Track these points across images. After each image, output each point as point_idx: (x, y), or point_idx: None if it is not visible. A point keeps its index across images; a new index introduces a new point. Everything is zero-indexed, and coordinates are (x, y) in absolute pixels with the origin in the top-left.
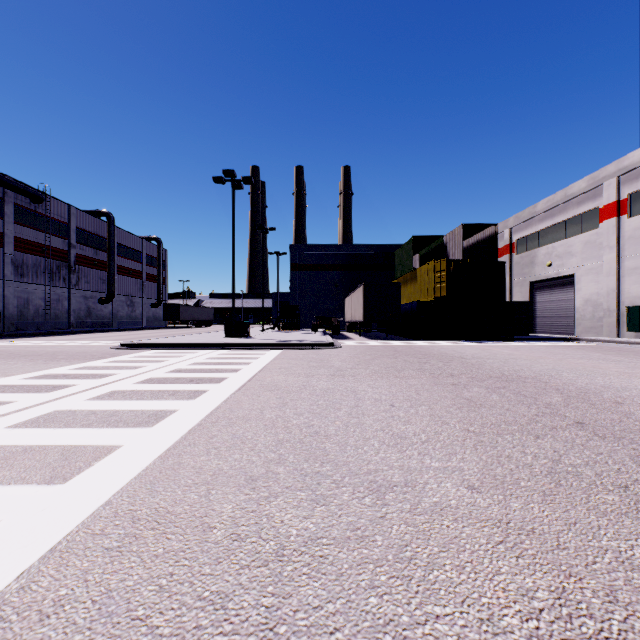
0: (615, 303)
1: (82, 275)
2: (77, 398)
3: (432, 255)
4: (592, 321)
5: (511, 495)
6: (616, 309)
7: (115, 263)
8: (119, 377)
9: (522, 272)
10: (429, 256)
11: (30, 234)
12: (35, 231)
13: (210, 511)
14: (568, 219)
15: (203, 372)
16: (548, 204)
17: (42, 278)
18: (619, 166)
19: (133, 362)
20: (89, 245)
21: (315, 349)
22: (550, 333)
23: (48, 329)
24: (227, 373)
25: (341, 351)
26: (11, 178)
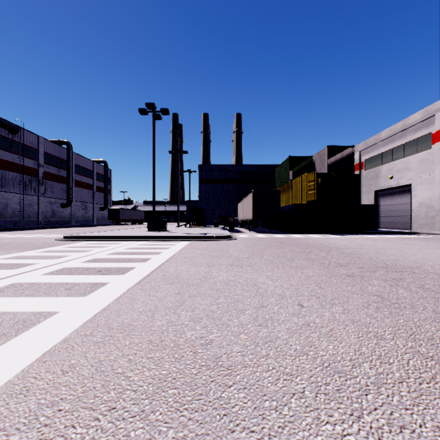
0: None
1: (48, 187)
2: None
3: (303, 171)
4: (426, 219)
5: None
6: None
7: (73, 178)
8: (35, 267)
9: (369, 183)
10: (300, 171)
11: (8, 156)
12: (12, 154)
13: None
14: (406, 143)
15: (115, 262)
16: (390, 132)
17: (17, 188)
18: None
19: (62, 252)
20: (53, 165)
21: (216, 240)
22: (391, 228)
23: (22, 225)
24: (136, 263)
25: (237, 242)
26: None
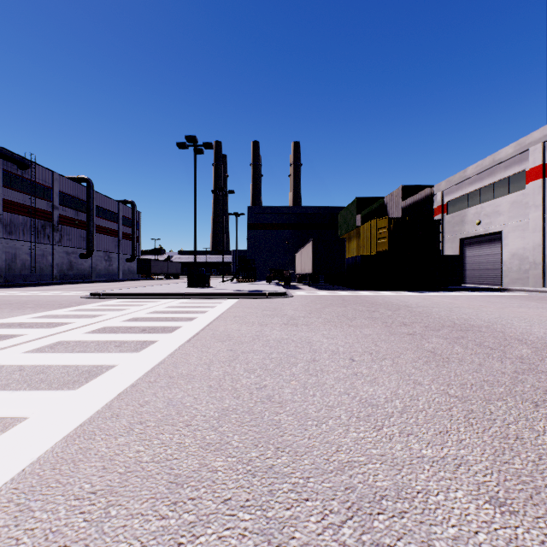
0: (540, 257)
1: (64, 233)
2: (15, 350)
3: (373, 215)
4: (518, 273)
5: None
6: (541, 262)
7: (94, 223)
8: (73, 326)
9: (453, 230)
10: (370, 216)
11: (17, 197)
12: (22, 194)
13: None
14: (496, 182)
15: (158, 321)
16: (477, 169)
17: (28, 236)
18: (544, 132)
19: (95, 311)
20: (71, 207)
21: (269, 298)
22: (479, 284)
23: (34, 281)
24: (182, 322)
25: (293, 300)
26: None
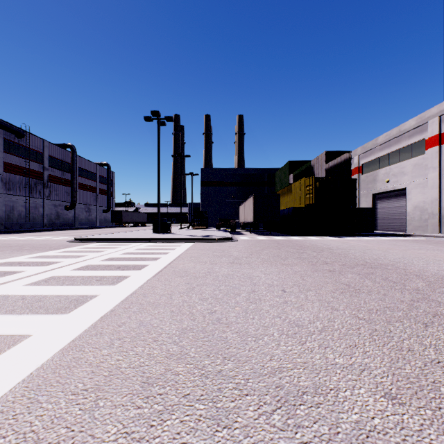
0: (437, 208)
1: (53, 189)
2: (17, 283)
3: (302, 174)
4: (420, 222)
5: (439, 409)
6: (438, 213)
7: (77, 181)
8: (62, 264)
9: (367, 187)
10: (300, 175)
11: (15, 160)
12: (18, 158)
13: (88, 439)
14: (401, 148)
15: (130, 260)
16: (386, 137)
17: (23, 191)
18: (440, 108)
19: (78, 252)
20: (58, 168)
21: (218, 242)
22: (388, 230)
23: (28, 228)
24: (148, 261)
25: (237, 244)
26: (0, 119)
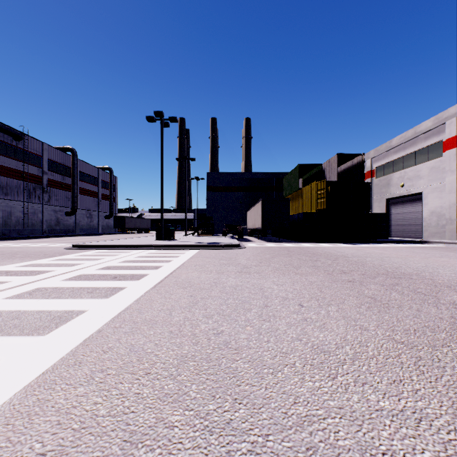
0: (456, 214)
1: (52, 194)
2: None
3: (313, 178)
4: (436, 228)
5: None
6: (456, 218)
7: (78, 186)
8: (53, 274)
9: (380, 191)
10: (310, 179)
11: (12, 163)
12: (16, 161)
13: None
14: (417, 150)
15: (128, 269)
16: (401, 139)
17: (22, 196)
18: None
19: (74, 260)
20: (58, 172)
21: (225, 249)
22: (402, 237)
23: (26, 234)
24: (149, 270)
25: (245, 251)
26: None
